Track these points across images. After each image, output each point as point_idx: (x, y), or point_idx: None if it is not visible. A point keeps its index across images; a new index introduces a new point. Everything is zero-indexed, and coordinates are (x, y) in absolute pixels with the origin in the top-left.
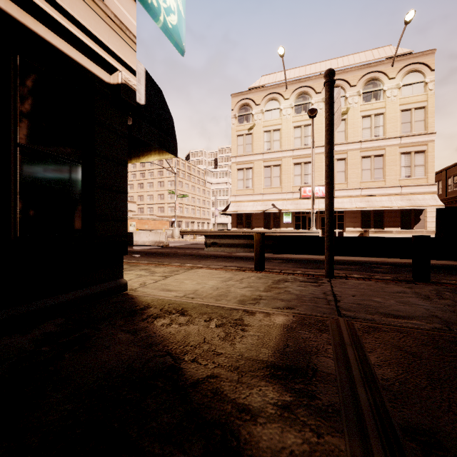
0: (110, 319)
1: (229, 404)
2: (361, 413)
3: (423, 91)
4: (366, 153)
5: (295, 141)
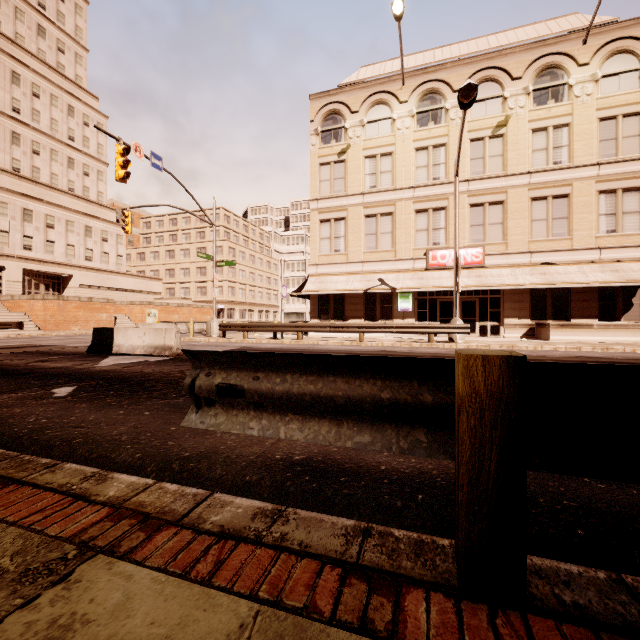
0: None
1: None
2: None
3: (637, 86)
4: (539, 191)
5: (417, 172)
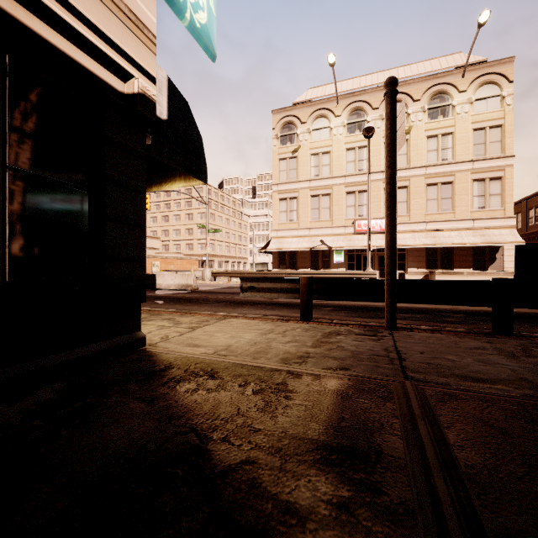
0: (122, 383)
1: (269, 502)
2: (442, 515)
3: (499, 107)
4: (432, 180)
5: (347, 165)
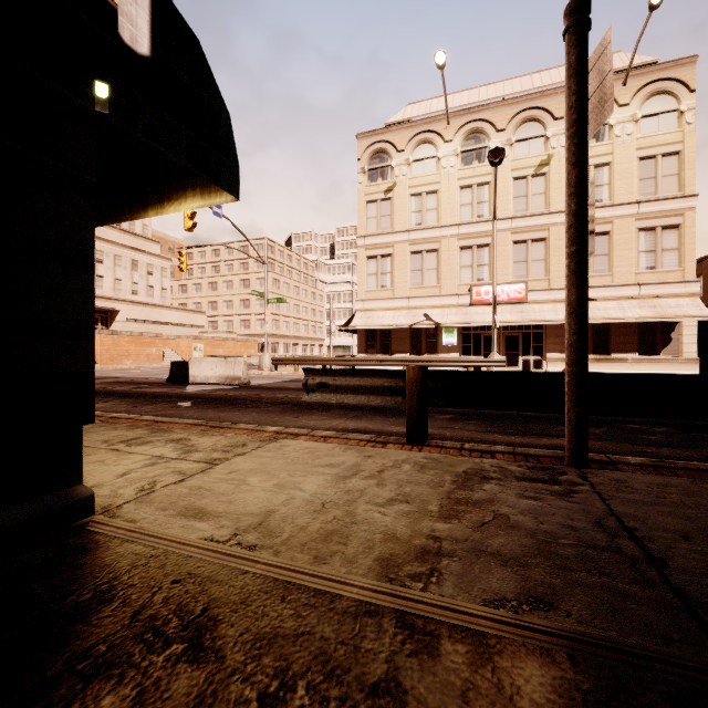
0: None
1: None
2: None
3: (676, 126)
4: None
5: (462, 210)
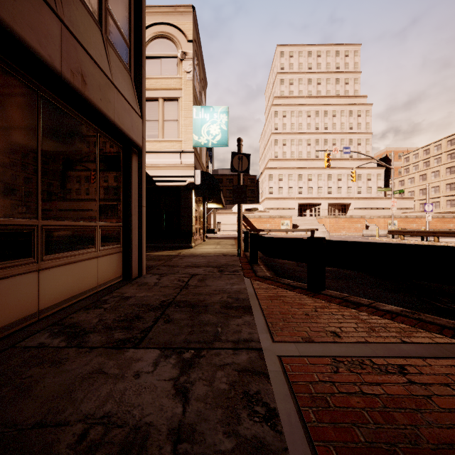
0: (169, 250)
1: None
2: None
3: None
4: None
5: None
